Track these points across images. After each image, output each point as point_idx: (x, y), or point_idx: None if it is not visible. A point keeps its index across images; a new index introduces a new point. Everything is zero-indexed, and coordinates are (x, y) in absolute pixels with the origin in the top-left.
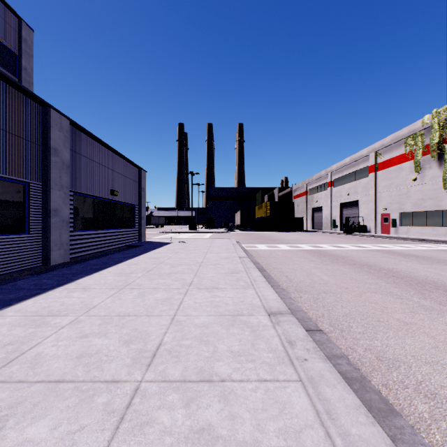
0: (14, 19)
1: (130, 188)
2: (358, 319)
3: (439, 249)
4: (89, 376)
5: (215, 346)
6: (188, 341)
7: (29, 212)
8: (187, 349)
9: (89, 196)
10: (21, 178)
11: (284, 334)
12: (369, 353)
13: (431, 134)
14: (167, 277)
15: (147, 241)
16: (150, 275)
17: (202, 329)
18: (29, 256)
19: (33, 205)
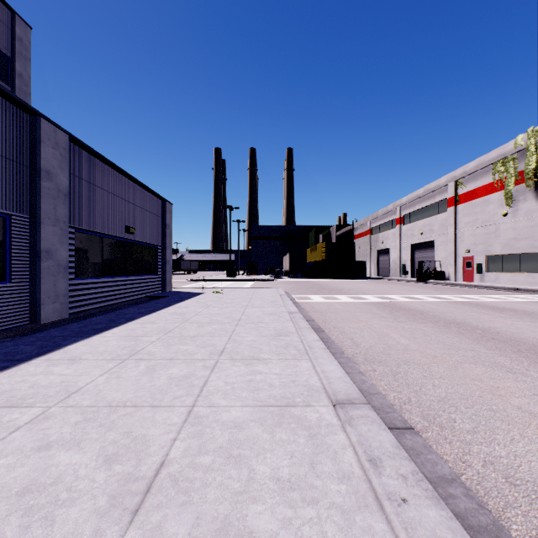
0: (6, 13)
1: (151, 225)
2: (461, 407)
3: None
4: None
5: (251, 468)
6: (208, 458)
7: (11, 254)
8: (205, 475)
9: (95, 234)
10: None
11: (361, 443)
12: (491, 469)
13: (526, 158)
14: (190, 342)
15: (173, 291)
16: (168, 339)
17: (232, 432)
18: (11, 312)
19: (17, 245)
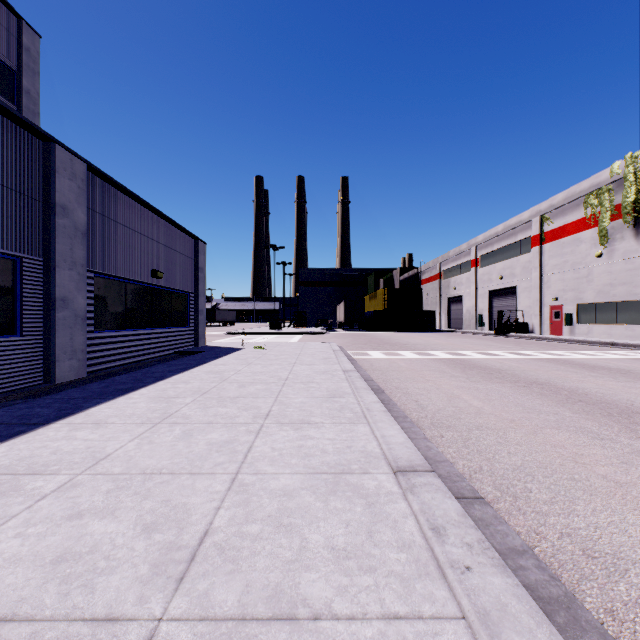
0: (11, 19)
1: (181, 268)
2: (539, 476)
3: (639, 358)
4: (65, 605)
5: (303, 537)
6: (256, 527)
7: (22, 303)
8: (253, 543)
9: (117, 279)
10: (8, 250)
11: (424, 511)
12: (568, 541)
13: (623, 189)
14: (231, 404)
15: (208, 346)
16: (205, 400)
17: (281, 500)
18: (22, 370)
19: (29, 292)
